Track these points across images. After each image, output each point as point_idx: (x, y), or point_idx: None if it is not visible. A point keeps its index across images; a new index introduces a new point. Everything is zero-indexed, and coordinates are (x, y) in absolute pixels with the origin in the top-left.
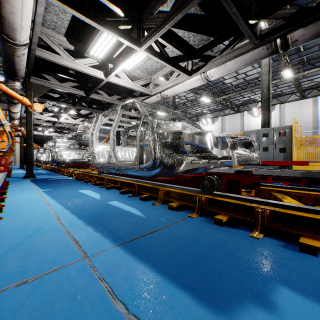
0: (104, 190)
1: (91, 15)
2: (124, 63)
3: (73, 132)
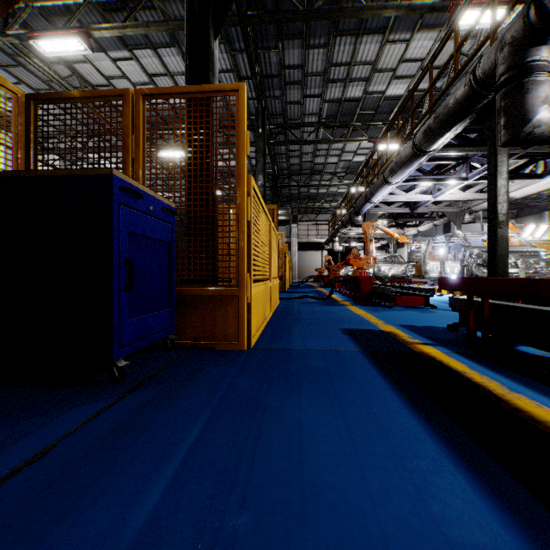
0: (435, 296)
1: (426, 178)
2: (453, 189)
3: (383, 241)
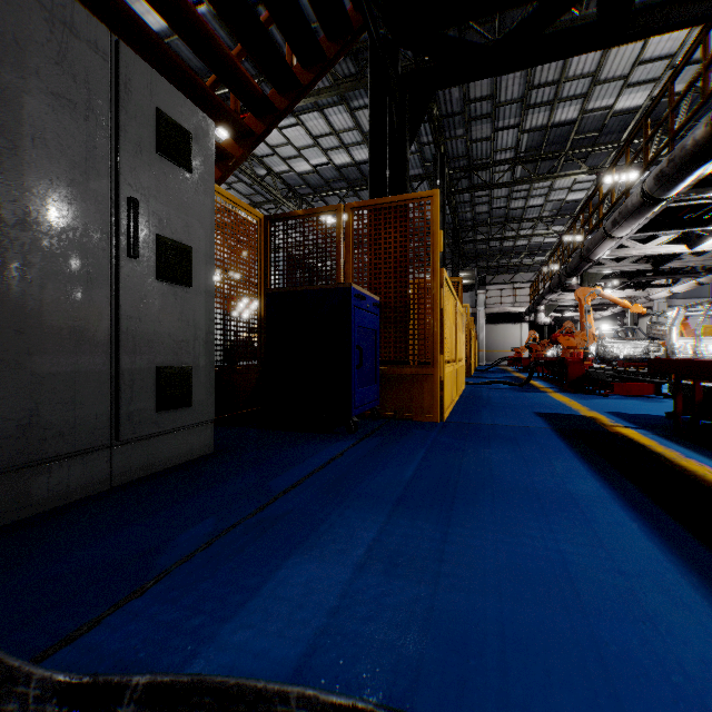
0: None
1: (670, 225)
2: None
3: (615, 308)
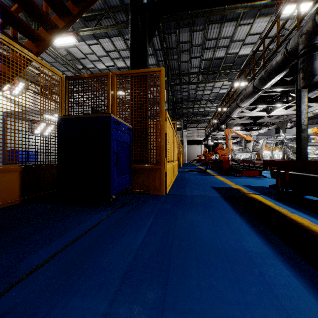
0: (267, 171)
1: (262, 103)
2: (279, 109)
3: (238, 139)
